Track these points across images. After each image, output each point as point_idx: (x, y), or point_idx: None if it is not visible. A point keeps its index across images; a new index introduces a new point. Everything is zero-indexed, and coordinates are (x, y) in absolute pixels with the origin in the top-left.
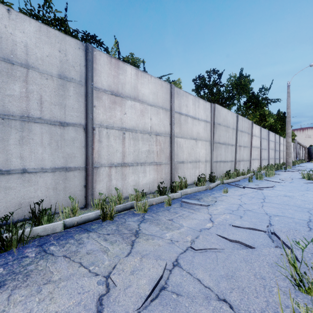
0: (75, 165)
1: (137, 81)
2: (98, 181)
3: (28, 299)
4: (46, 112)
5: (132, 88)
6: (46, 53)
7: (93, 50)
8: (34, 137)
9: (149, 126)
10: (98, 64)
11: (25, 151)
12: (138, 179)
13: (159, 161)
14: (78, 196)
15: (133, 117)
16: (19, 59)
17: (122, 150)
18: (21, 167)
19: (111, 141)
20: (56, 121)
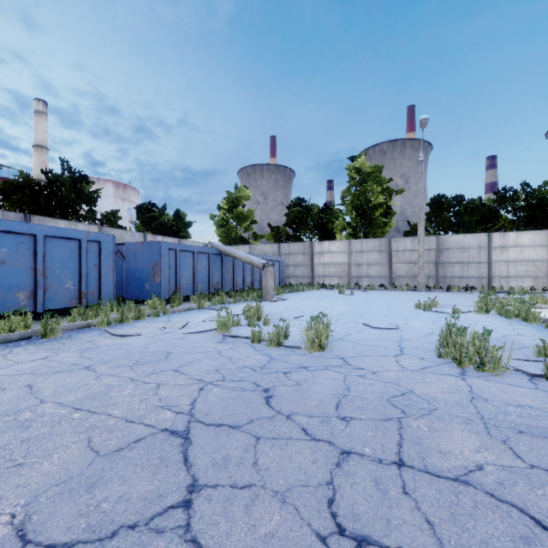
0: (484, 276)
1: (517, 237)
2: (493, 282)
3: (474, 292)
4: (474, 260)
5: (513, 242)
6: (474, 242)
7: (491, 233)
8: (470, 268)
9: (526, 258)
10: (493, 238)
11: (468, 272)
12: (517, 284)
13: (536, 276)
14: (485, 287)
15: (514, 255)
16: (466, 247)
17: (507, 270)
18: (467, 276)
19: (500, 267)
20: (477, 262)
